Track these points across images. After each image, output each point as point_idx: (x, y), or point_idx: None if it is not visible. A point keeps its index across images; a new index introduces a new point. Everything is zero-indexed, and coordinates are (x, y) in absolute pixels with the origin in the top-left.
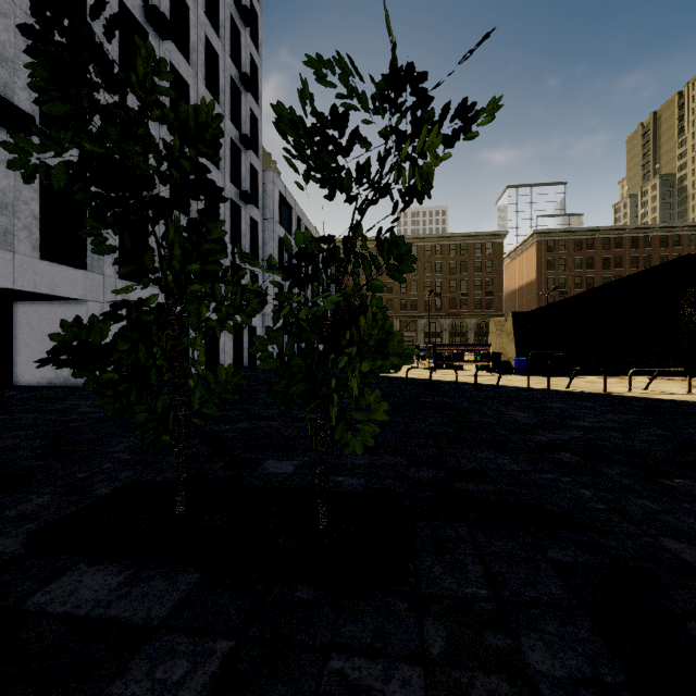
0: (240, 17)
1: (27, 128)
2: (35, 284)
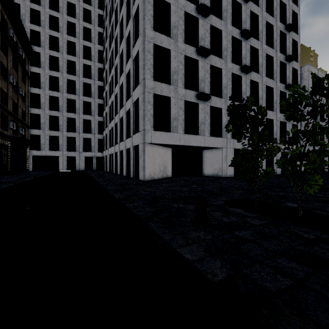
0: None
1: (208, 98)
2: (209, 144)
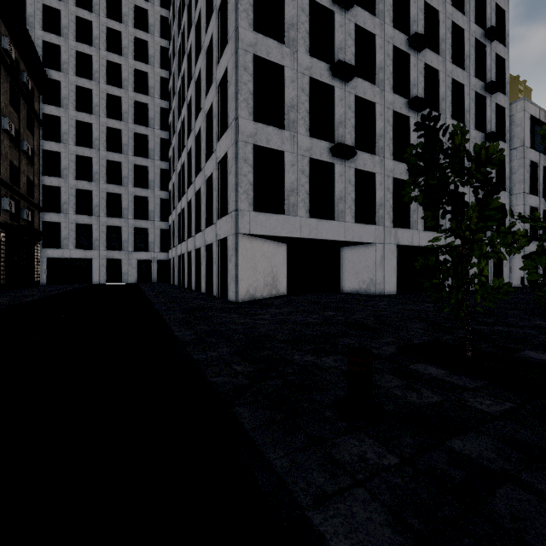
0: None
1: (351, 155)
2: (352, 237)
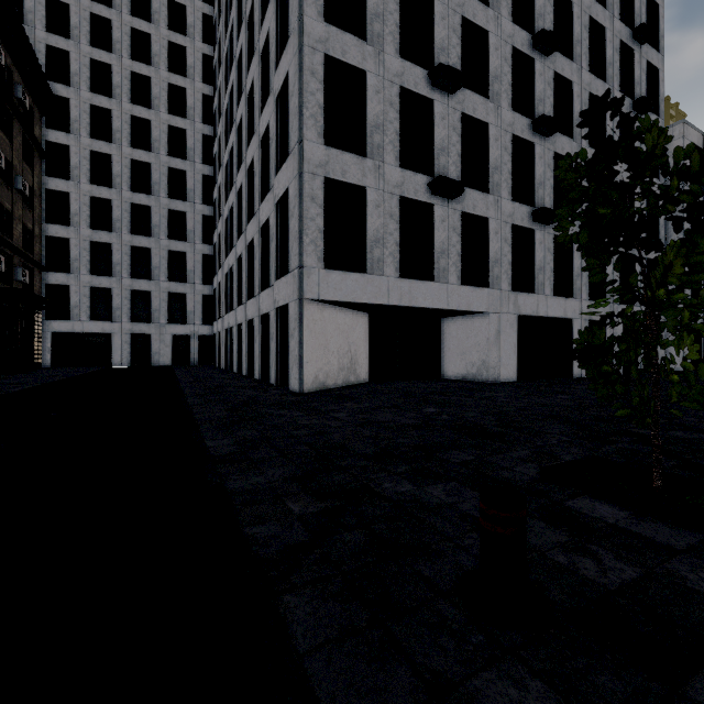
0: None
1: (457, 192)
2: (458, 304)
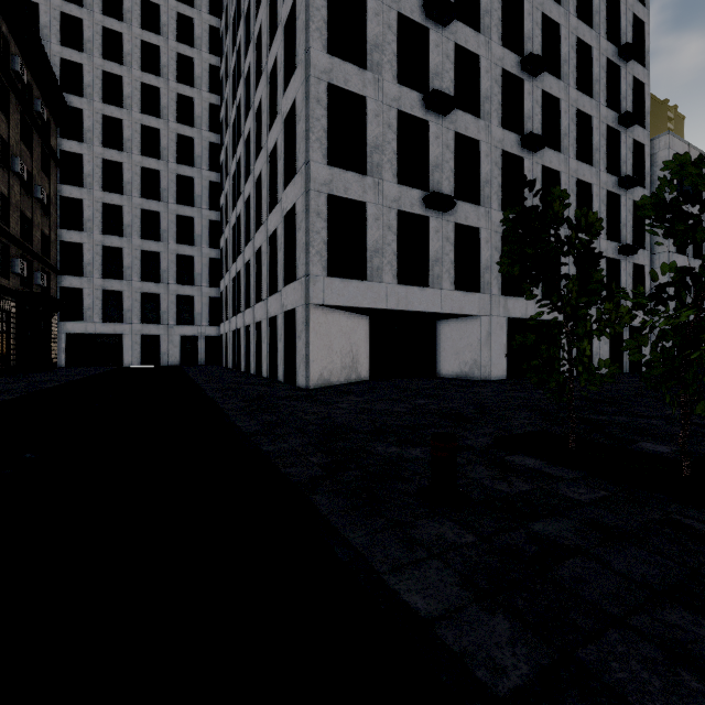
0: None
1: (449, 206)
2: (451, 308)
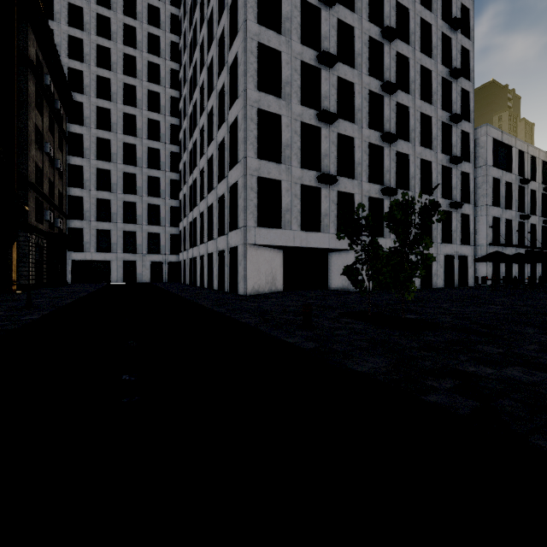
0: (451, 27)
1: (333, 182)
2: (335, 245)
